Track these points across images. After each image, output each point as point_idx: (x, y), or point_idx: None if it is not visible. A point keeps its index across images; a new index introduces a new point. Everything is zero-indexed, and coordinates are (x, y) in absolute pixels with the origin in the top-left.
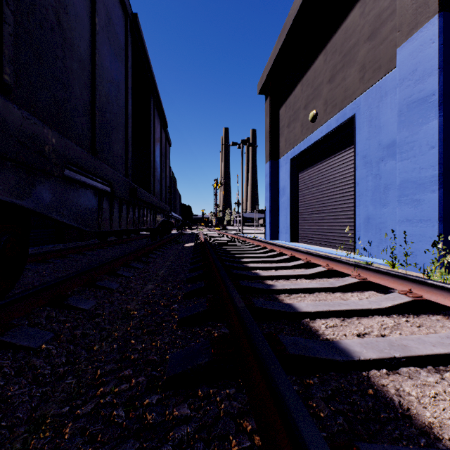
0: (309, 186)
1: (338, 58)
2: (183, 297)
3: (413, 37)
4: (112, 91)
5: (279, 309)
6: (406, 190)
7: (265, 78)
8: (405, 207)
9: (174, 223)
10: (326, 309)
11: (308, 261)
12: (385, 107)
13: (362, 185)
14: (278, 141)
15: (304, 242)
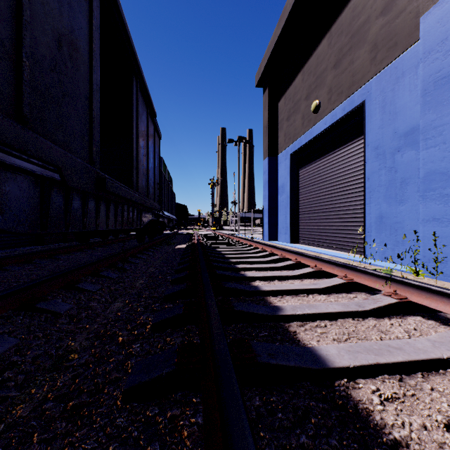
0: (310, 183)
1: (345, 39)
2: (151, 329)
3: (442, 0)
4: (64, 46)
5: (297, 363)
6: (433, 184)
7: (263, 69)
8: (431, 204)
9: (167, 223)
10: (373, 362)
11: (318, 268)
12: (402, 89)
13: (373, 180)
14: (276, 136)
15: (305, 244)
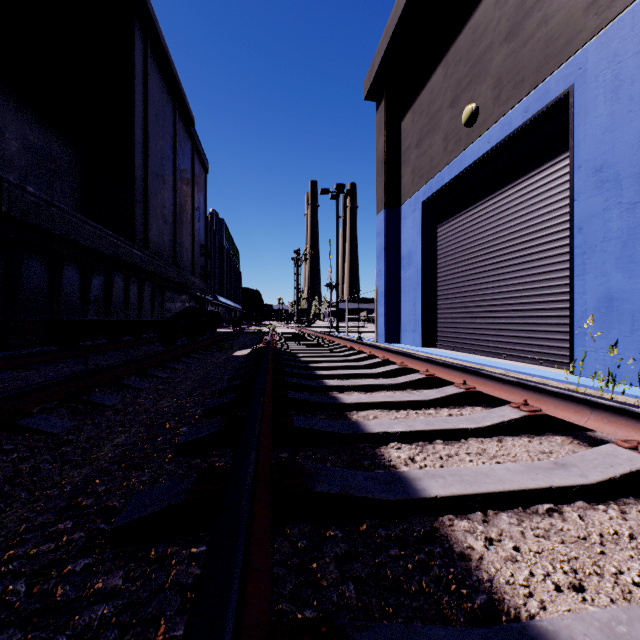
0: (457, 247)
1: None
2: None
3: None
4: None
5: None
6: None
7: (377, 67)
8: None
9: (225, 314)
10: None
11: (534, 410)
12: None
13: (592, 230)
14: (398, 176)
15: (449, 348)
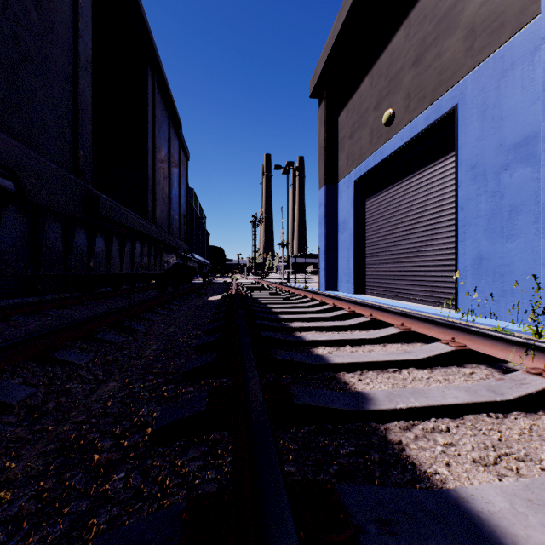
0: (380, 217)
1: (428, 27)
2: (150, 439)
3: None
4: None
5: None
6: None
7: (319, 73)
8: None
9: (198, 268)
10: None
11: (406, 328)
12: (511, 86)
13: (469, 209)
14: (336, 159)
15: (374, 295)
